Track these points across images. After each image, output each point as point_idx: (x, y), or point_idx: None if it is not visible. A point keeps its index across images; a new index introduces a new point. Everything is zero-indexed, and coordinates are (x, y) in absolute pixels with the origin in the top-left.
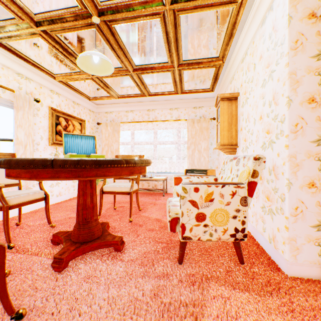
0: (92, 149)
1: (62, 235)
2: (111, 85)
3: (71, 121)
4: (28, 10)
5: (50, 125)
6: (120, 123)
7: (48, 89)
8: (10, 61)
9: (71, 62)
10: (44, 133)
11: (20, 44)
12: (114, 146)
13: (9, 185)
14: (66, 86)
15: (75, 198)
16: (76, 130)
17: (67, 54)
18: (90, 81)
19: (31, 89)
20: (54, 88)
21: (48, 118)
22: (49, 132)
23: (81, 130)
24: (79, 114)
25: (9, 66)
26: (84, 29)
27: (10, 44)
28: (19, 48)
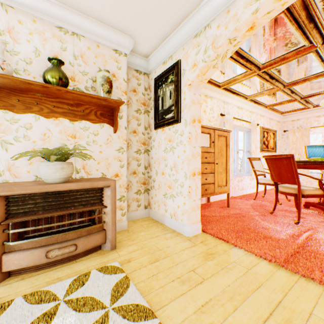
0: (322, 154)
1: (312, 203)
2: (312, 100)
3: (268, 133)
4: (285, 83)
5: (261, 138)
6: (309, 128)
7: (259, 115)
8: (248, 106)
9: (288, 96)
10: (257, 144)
11: (261, 97)
12: (302, 149)
13: (261, 175)
14: (269, 110)
15: (273, 189)
16: (271, 139)
17: (291, 94)
18: (293, 102)
19: (253, 118)
20: (262, 113)
21: (259, 134)
22: (260, 143)
23: (273, 138)
24: (271, 127)
25: (248, 109)
26: (318, 79)
27: (255, 99)
28: (258, 99)
